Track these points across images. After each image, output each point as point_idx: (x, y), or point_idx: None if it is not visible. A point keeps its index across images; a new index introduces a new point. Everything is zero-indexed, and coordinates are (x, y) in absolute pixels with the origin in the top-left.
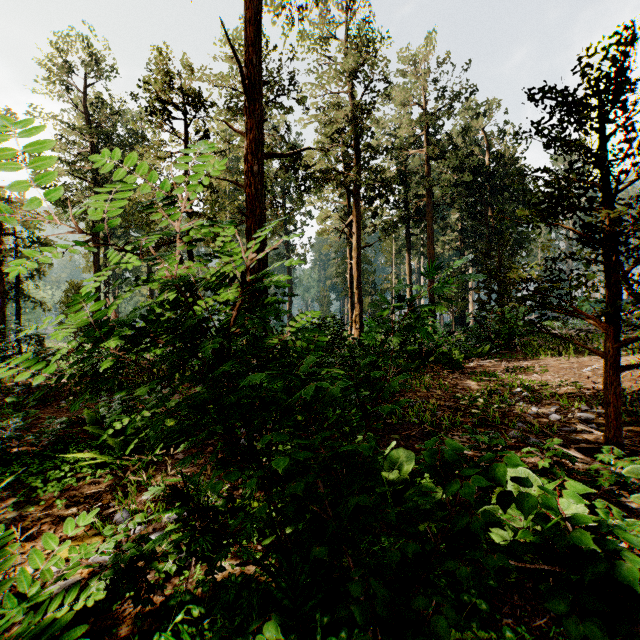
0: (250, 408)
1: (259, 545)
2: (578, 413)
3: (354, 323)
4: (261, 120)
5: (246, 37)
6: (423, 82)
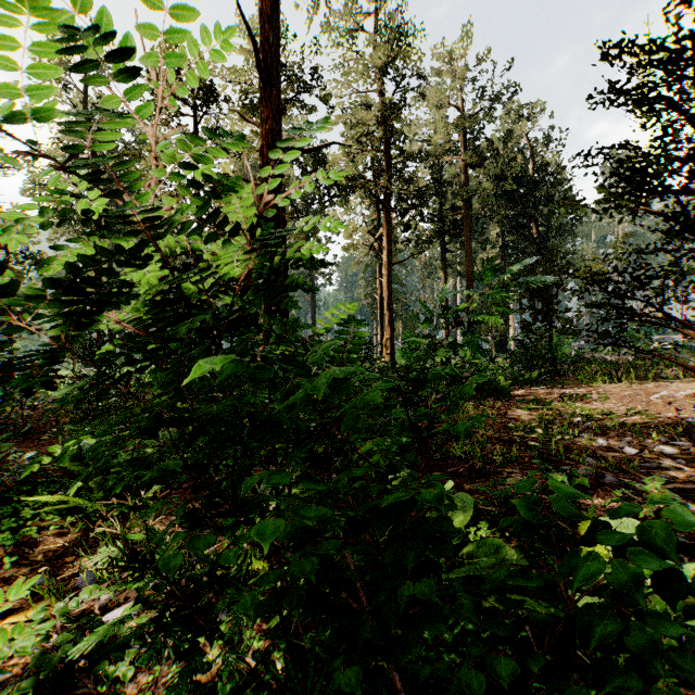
0: (239, 431)
1: (264, 623)
2: (658, 446)
3: (384, 348)
4: (278, 108)
5: (261, 12)
6: (461, 81)
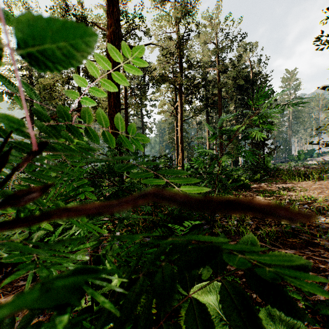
0: None
1: None
2: None
3: (179, 163)
4: (118, 20)
5: None
6: (217, 30)
